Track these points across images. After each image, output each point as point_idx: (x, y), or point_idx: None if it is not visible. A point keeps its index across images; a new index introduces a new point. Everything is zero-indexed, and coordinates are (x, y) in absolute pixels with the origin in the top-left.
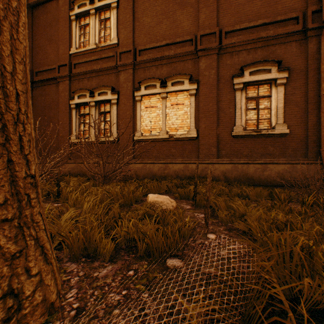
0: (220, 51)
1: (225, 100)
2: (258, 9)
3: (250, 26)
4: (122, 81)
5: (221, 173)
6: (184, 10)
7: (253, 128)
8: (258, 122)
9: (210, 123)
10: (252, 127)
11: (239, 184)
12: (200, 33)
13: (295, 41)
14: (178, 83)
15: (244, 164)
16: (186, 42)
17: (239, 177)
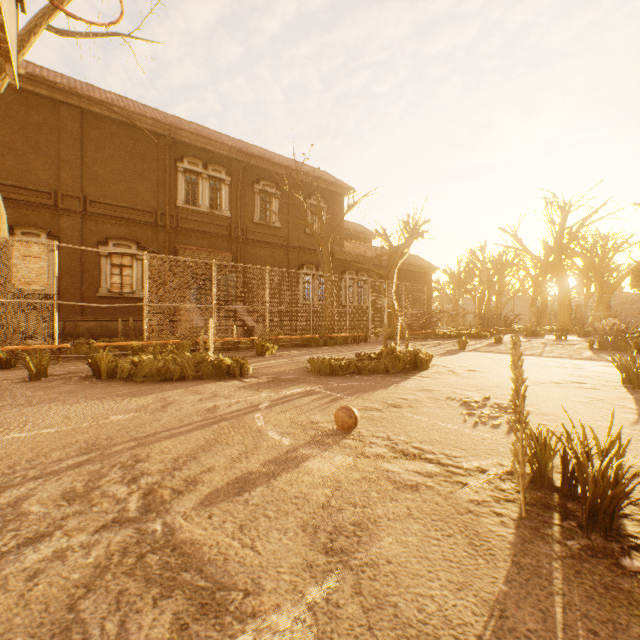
0: (86, 216)
1: (91, 263)
2: (123, 193)
3: (116, 204)
4: None
5: (87, 330)
6: (41, 158)
7: (118, 291)
8: (123, 286)
9: (74, 282)
10: (118, 290)
11: (103, 337)
12: (62, 192)
13: (151, 229)
14: (32, 234)
15: (109, 321)
16: (44, 193)
17: (104, 332)
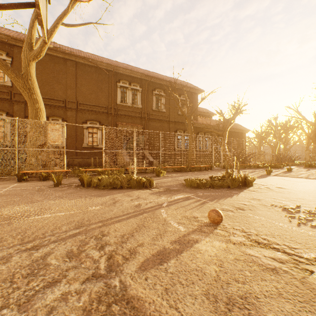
0: (78, 110)
1: (79, 132)
2: (93, 99)
3: (90, 104)
4: (16, 110)
5: (78, 162)
6: (59, 85)
7: (91, 144)
8: (93, 142)
9: (73, 141)
10: (91, 144)
11: (85, 166)
12: (68, 100)
13: (105, 115)
14: (56, 120)
15: (87, 158)
16: (60, 101)
17: (85, 164)
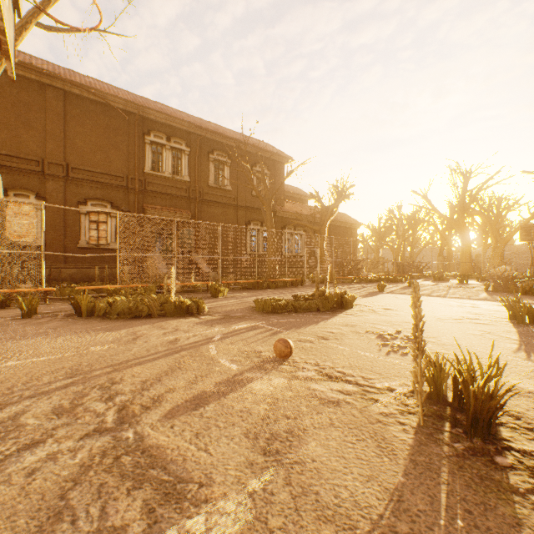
0: (68, 180)
1: (72, 219)
2: (99, 161)
3: (93, 171)
4: None
5: (69, 275)
6: (30, 132)
7: (96, 243)
8: (100, 239)
9: (58, 235)
10: (95, 242)
11: (82, 281)
12: (48, 160)
13: (123, 191)
14: (23, 196)
15: (88, 268)
16: (33, 161)
17: (84, 278)
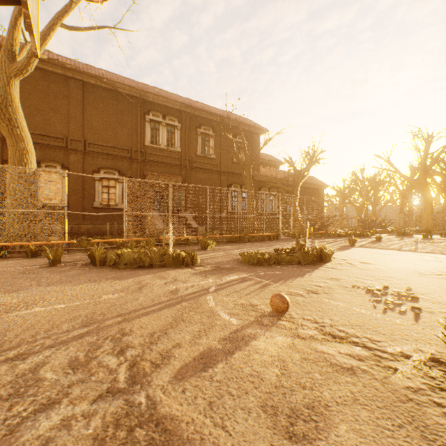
0: (86, 153)
1: (89, 185)
2: (110, 137)
3: (105, 145)
4: None
5: (86, 230)
6: (57, 115)
7: (107, 203)
8: (110, 201)
9: (78, 198)
10: (106, 203)
11: (97, 235)
12: (71, 138)
13: (128, 161)
14: (52, 166)
15: (101, 224)
16: (59, 139)
17: (97, 232)
